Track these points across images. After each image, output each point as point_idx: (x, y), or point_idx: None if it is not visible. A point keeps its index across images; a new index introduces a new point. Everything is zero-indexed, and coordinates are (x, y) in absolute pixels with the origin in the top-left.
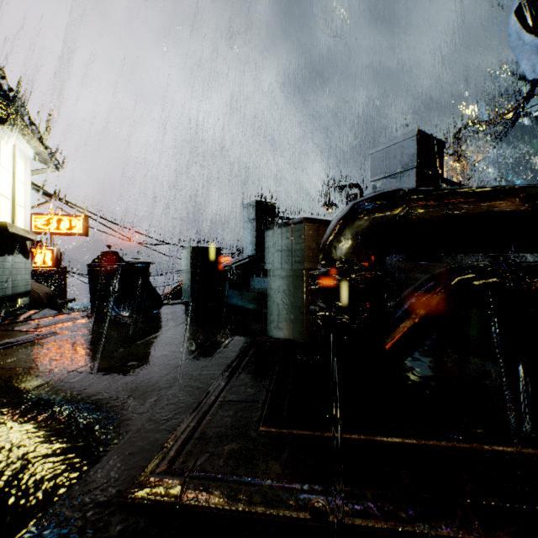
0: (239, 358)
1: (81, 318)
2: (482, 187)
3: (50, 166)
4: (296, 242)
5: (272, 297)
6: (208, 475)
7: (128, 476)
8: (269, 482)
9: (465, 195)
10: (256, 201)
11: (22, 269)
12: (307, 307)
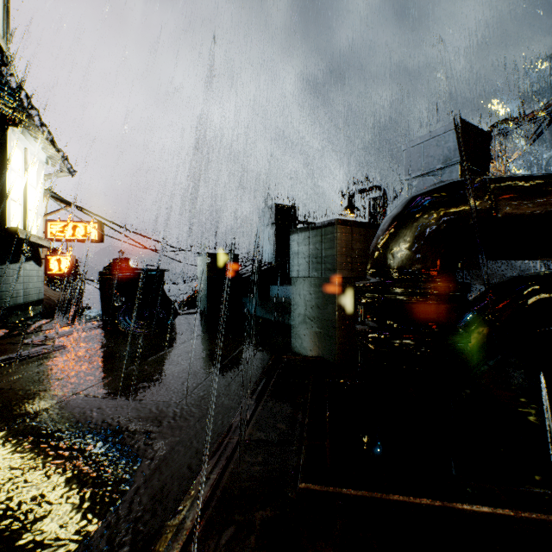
0: (263, 381)
1: (91, 329)
2: None
3: (62, 171)
4: (326, 247)
5: (298, 308)
6: None
7: None
8: None
9: None
10: (276, 204)
11: (34, 277)
12: (339, 321)
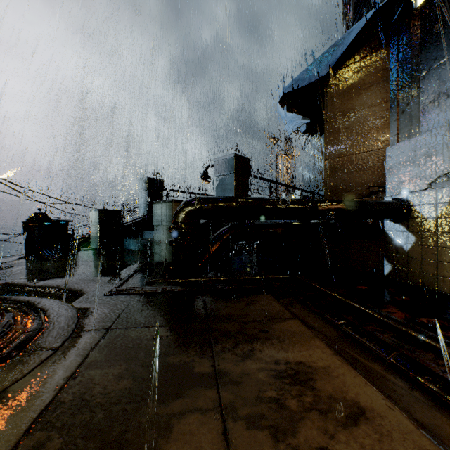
0: (139, 268)
1: (17, 259)
2: (226, 198)
3: None
4: (169, 211)
5: (157, 240)
6: (132, 287)
7: (103, 293)
8: (151, 286)
9: (220, 201)
10: (148, 178)
11: None
12: None
